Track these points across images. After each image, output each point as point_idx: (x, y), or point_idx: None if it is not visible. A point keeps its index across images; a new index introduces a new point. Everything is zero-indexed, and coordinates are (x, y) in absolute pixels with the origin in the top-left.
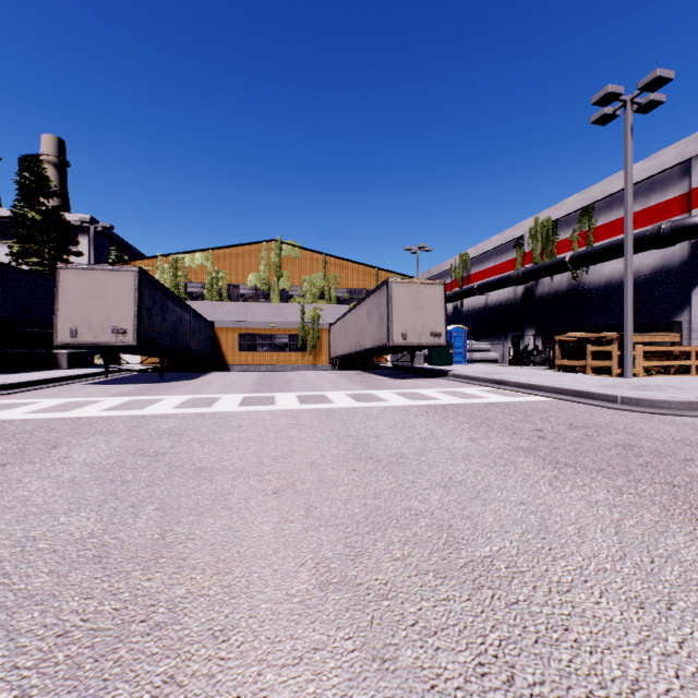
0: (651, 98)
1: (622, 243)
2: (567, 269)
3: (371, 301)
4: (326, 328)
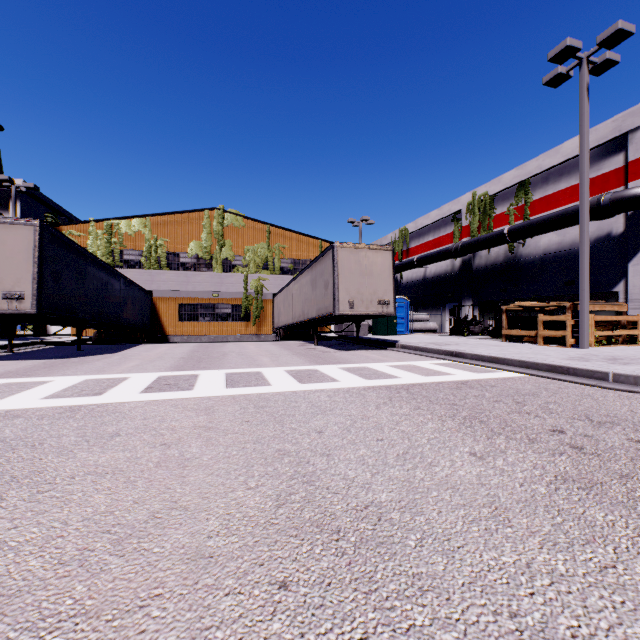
0: (607, 57)
1: (561, 215)
2: (505, 242)
3: (315, 268)
4: (270, 299)
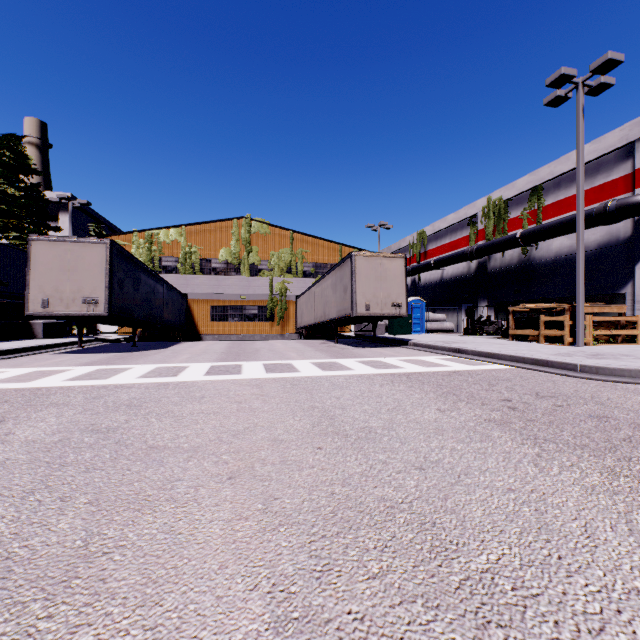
0: (602, 81)
1: (570, 220)
2: (518, 245)
3: (335, 274)
4: (293, 300)
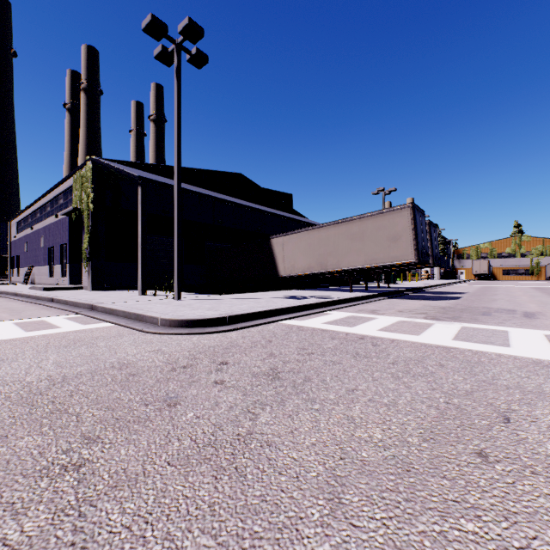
0: None
1: None
2: None
3: None
4: (543, 266)
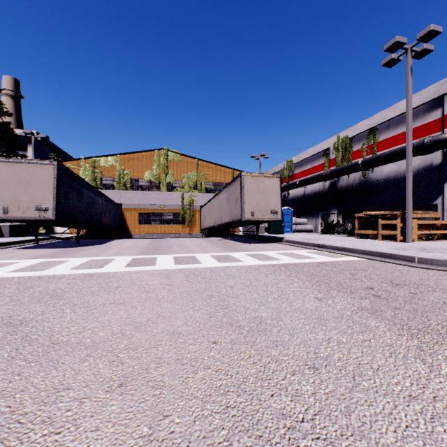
0: (424, 47)
1: (397, 152)
2: (359, 170)
3: (229, 189)
4: (198, 209)
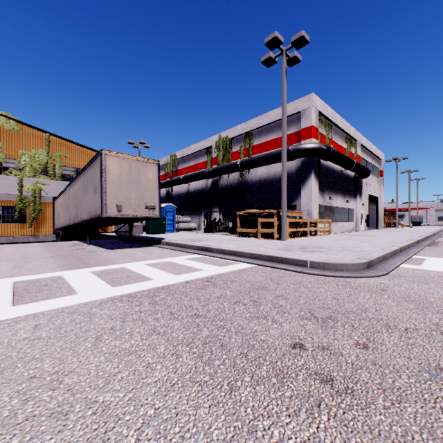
0: (295, 55)
1: (269, 156)
2: (238, 170)
3: (87, 174)
4: (50, 202)
